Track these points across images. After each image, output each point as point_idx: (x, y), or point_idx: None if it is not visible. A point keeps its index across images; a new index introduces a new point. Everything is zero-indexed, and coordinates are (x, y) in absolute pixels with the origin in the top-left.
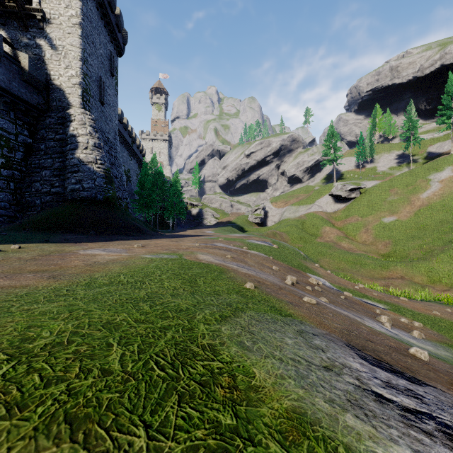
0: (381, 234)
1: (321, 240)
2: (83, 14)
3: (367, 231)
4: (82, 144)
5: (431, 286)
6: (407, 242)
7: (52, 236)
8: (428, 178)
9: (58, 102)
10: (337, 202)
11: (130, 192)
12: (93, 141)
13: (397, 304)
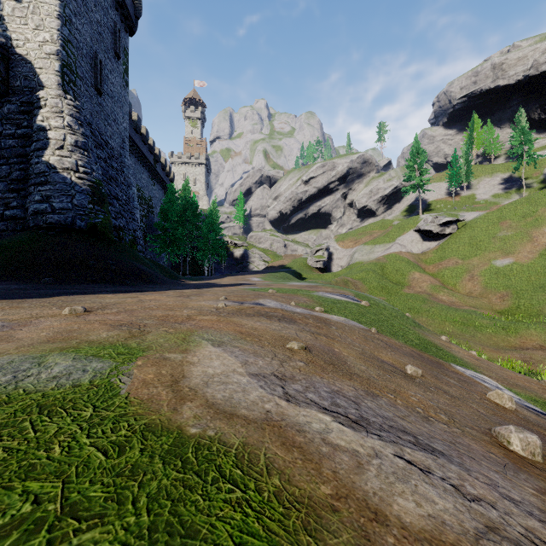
0: (493, 283)
1: (410, 290)
2: None
3: (473, 278)
4: (54, 141)
5: None
6: (535, 294)
7: None
8: None
9: (23, 82)
10: (425, 239)
11: (152, 226)
12: (74, 137)
13: None
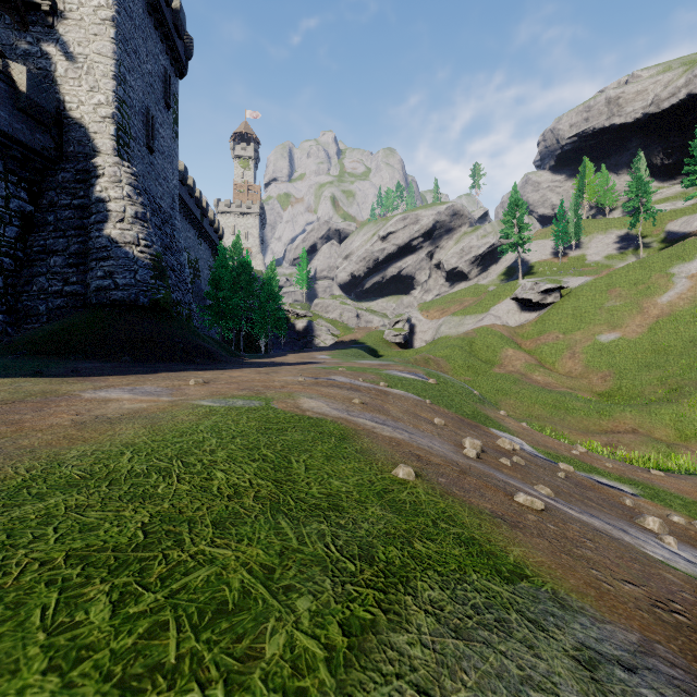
0: (596, 361)
1: (501, 370)
2: (119, 4)
3: (574, 355)
4: (115, 213)
5: (682, 445)
6: (639, 373)
7: (54, 364)
8: (670, 272)
9: (77, 147)
10: (524, 309)
11: (199, 294)
12: (134, 209)
13: (650, 483)
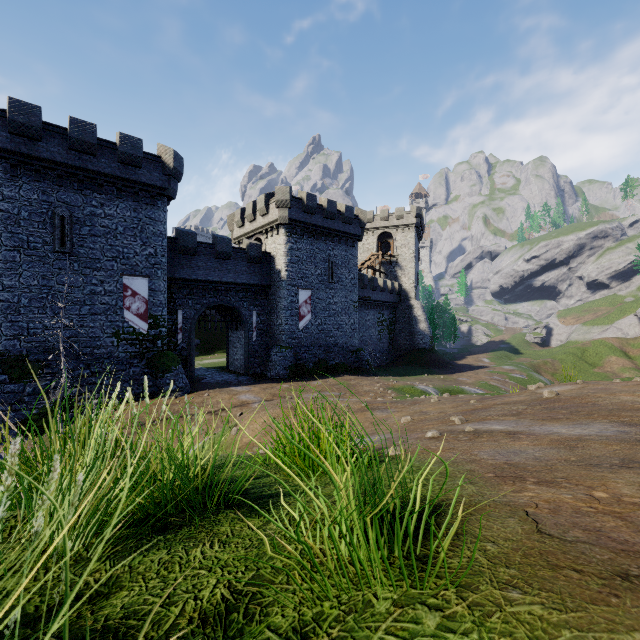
0: None
1: (599, 370)
2: (415, 250)
3: None
4: (420, 320)
5: None
6: None
7: (430, 369)
8: None
9: (404, 297)
10: None
11: None
12: (424, 317)
13: None
